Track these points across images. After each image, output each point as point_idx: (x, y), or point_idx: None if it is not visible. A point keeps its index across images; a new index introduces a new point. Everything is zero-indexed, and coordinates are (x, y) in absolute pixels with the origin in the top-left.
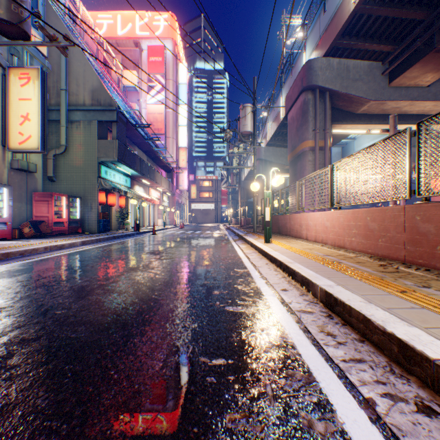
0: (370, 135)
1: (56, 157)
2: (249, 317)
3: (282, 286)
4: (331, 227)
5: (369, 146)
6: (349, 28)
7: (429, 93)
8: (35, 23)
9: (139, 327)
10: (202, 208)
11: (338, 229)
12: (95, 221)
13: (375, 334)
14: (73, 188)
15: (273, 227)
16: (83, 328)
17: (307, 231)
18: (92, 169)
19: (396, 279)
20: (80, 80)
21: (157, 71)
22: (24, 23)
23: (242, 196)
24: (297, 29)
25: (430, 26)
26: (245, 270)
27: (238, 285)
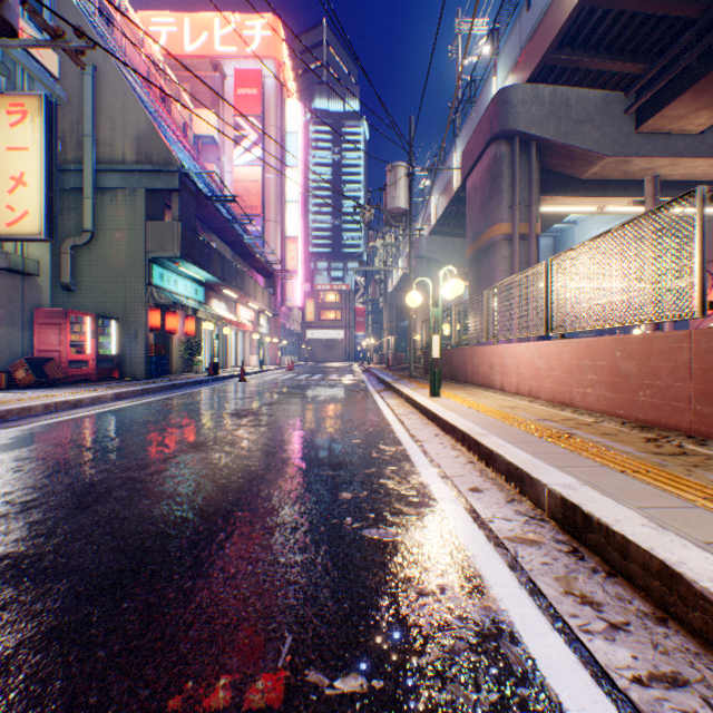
0: (600, 217)
1: (76, 250)
2: (412, 556)
3: (471, 481)
4: (547, 370)
5: (620, 225)
6: (571, 33)
7: (703, 144)
8: (22, 3)
9: (183, 583)
10: (324, 337)
11: (560, 374)
12: (142, 359)
13: (695, 610)
14: (106, 303)
15: (443, 368)
16: (63, 585)
17: (503, 375)
18: (137, 271)
19: (690, 470)
20: (117, 120)
21: (250, 112)
22: (5, 6)
23: (389, 318)
24: (481, 41)
25: (707, 29)
26: (398, 448)
27: (388, 480)
